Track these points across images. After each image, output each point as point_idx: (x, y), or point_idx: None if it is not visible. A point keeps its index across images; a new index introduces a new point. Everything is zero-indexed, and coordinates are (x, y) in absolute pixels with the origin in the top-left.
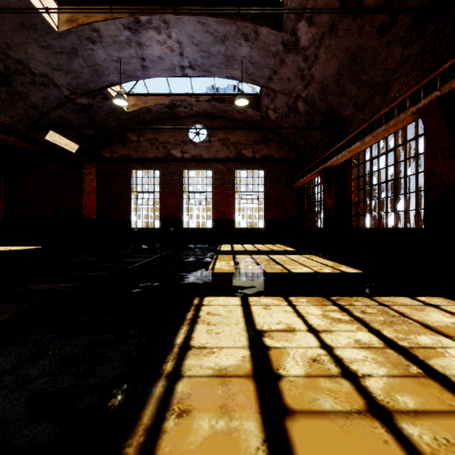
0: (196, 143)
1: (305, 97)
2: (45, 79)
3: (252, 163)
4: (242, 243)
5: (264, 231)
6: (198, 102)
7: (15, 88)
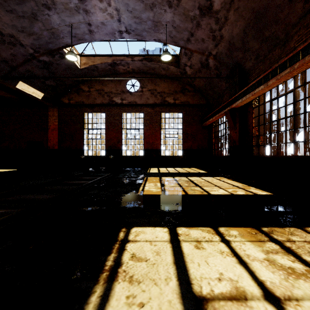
0: (132, 92)
1: (215, 55)
2: (12, 39)
3: (173, 107)
4: (165, 167)
5: (182, 158)
6: (133, 61)
7: None
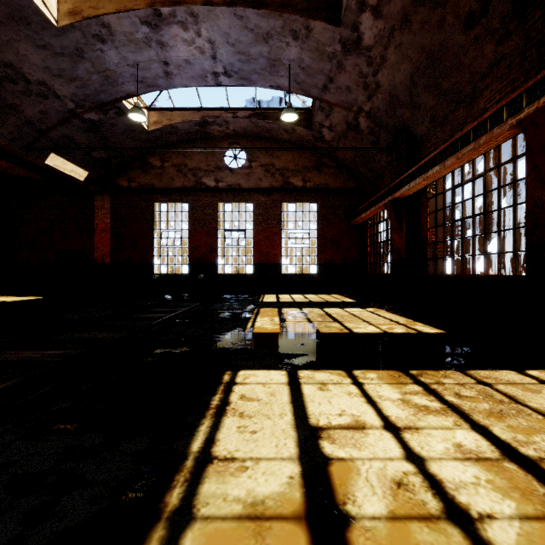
0: (233, 169)
1: (368, 111)
2: (42, 88)
3: (302, 194)
4: (289, 293)
5: (317, 278)
6: (236, 118)
7: (4, 99)
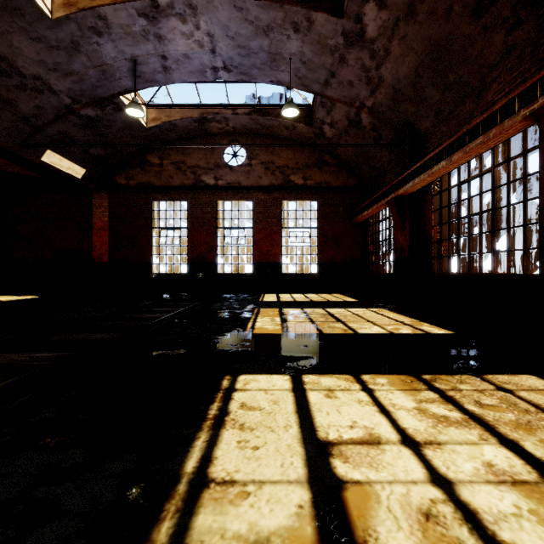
0: (233, 167)
1: (371, 107)
2: (38, 82)
3: (302, 192)
4: (290, 292)
5: (318, 277)
6: (235, 115)
7: None
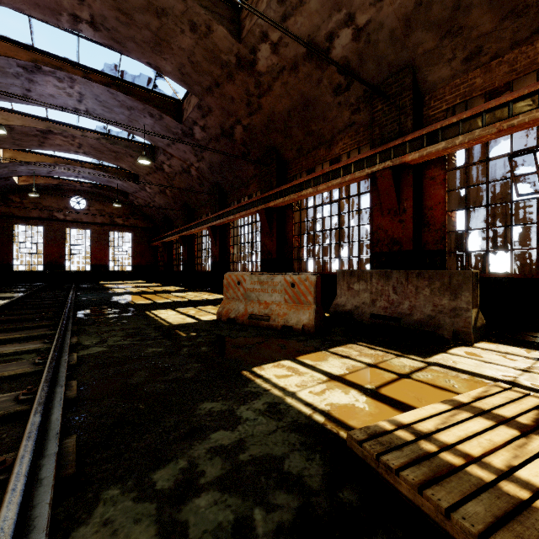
0: (77, 210)
1: (153, 205)
2: None
3: (122, 227)
4: (115, 281)
5: (132, 272)
6: (82, 186)
7: None
